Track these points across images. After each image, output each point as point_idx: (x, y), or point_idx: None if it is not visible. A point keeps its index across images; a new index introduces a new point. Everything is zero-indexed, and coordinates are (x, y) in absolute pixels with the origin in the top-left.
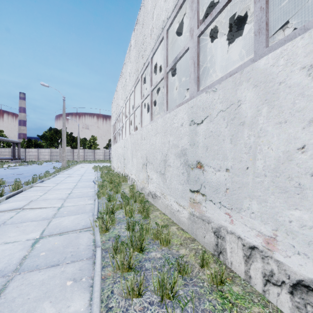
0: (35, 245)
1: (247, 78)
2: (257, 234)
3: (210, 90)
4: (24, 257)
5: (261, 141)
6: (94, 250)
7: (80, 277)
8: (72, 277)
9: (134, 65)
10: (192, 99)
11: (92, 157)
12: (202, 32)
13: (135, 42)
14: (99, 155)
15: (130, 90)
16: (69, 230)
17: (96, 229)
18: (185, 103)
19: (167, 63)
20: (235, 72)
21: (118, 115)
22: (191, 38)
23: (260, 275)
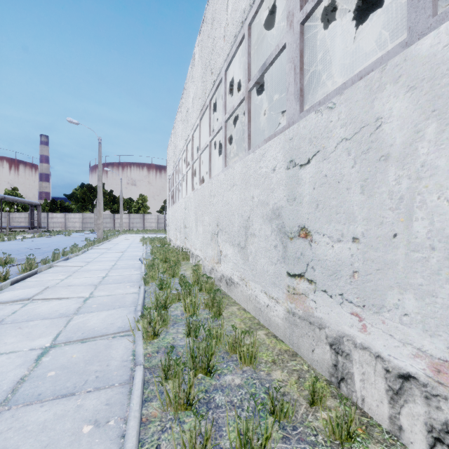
0: (42, 358)
1: (395, 76)
2: (416, 352)
3: (323, 107)
4: (22, 379)
5: (423, 186)
6: (133, 369)
7: (107, 417)
8: (92, 417)
9: (200, 87)
10: (292, 125)
11: (141, 225)
12: (309, 14)
13: (200, 52)
14: (150, 222)
15: (193, 124)
16: (97, 334)
17: (138, 333)
18: (279, 134)
19: (249, 75)
20: (371, 71)
21: (176, 163)
22: (289, 29)
23: (421, 427)
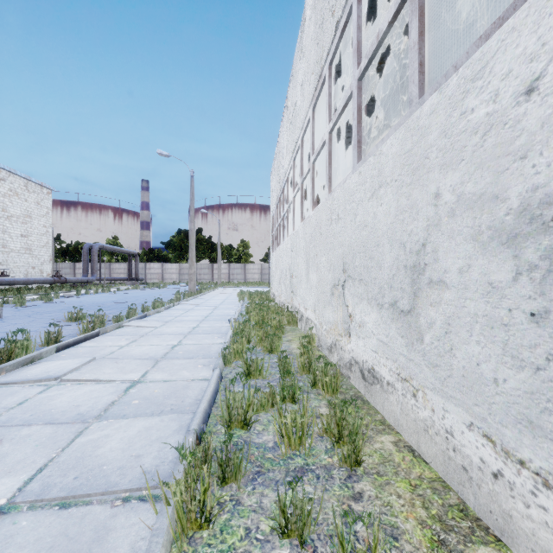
0: None
1: None
2: None
3: None
4: None
5: None
6: None
7: None
8: None
9: (312, 55)
10: None
11: (242, 276)
12: None
13: None
14: (252, 273)
15: (303, 120)
16: (97, 486)
17: (162, 517)
18: None
19: None
20: None
21: (280, 191)
22: None
23: None
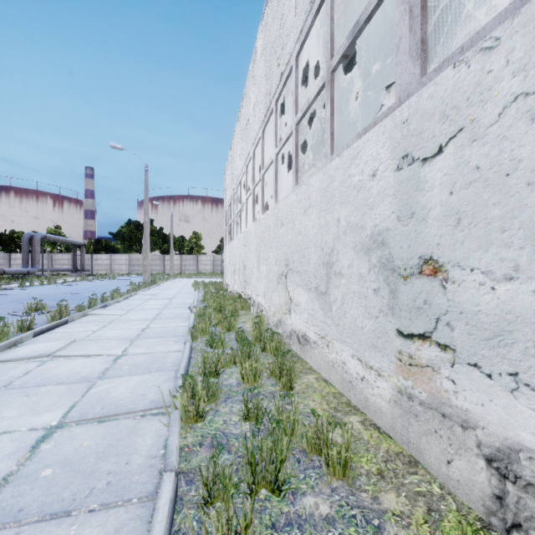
0: (41, 445)
1: None
2: None
3: (472, 51)
4: (4, 479)
5: None
6: (162, 473)
7: None
8: None
9: (263, 87)
10: (406, 101)
11: (194, 267)
12: None
13: (263, 42)
14: (204, 264)
15: (255, 137)
16: (121, 410)
17: (174, 414)
18: (384, 120)
19: (332, 49)
20: None
21: (234, 191)
22: None
23: None
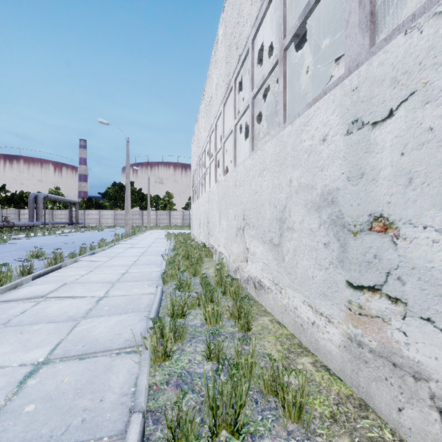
0: (27, 380)
1: None
2: None
3: (424, 17)
4: None
5: None
6: (132, 412)
7: None
8: None
9: (223, 68)
10: (355, 71)
11: (167, 221)
12: None
13: (224, 30)
14: (175, 218)
15: (216, 111)
16: (99, 348)
17: (145, 354)
18: (334, 89)
19: (284, 30)
20: None
21: (199, 157)
22: None
23: None
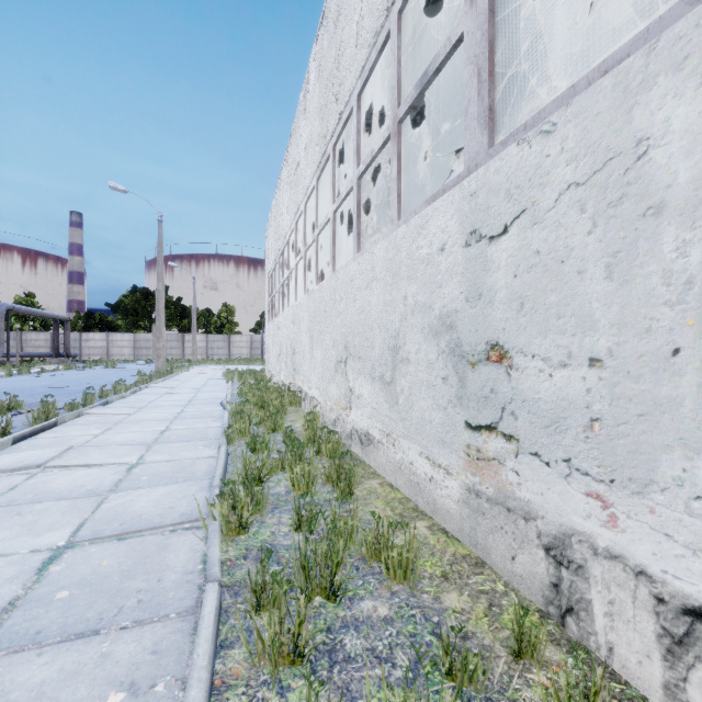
0: (49, 567)
1: (676, 58)
2: None
3: (533, 132)
4: (11, 604)
5: None
6: (203, 588)
7: (152, 677)
8: (127, 676)
9: (317, 125)
10: (474, 172)
11: (225, 351)
12: None
13: (318, 70)
14: (239, 347)
15: (307, 187)
16: (145, 525)
17: (213, 525)
18: (452, 189)
19: (398, 96)
20: (625, 57)
21: (279, 252)
22: (470, 7)
23: None
